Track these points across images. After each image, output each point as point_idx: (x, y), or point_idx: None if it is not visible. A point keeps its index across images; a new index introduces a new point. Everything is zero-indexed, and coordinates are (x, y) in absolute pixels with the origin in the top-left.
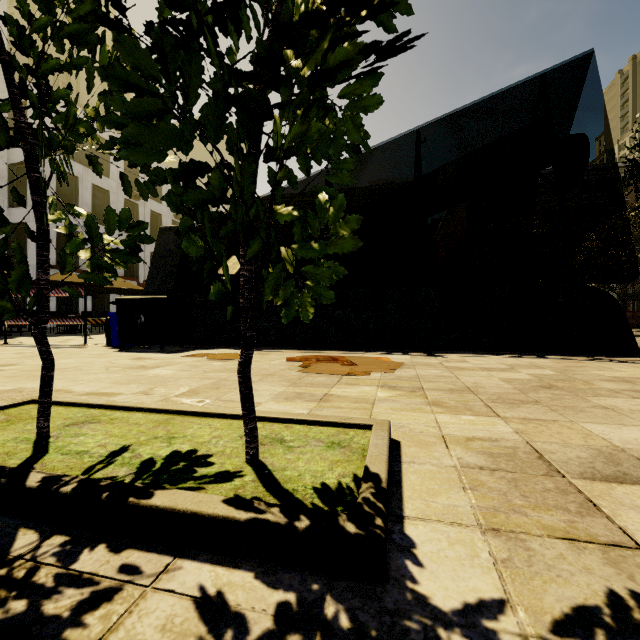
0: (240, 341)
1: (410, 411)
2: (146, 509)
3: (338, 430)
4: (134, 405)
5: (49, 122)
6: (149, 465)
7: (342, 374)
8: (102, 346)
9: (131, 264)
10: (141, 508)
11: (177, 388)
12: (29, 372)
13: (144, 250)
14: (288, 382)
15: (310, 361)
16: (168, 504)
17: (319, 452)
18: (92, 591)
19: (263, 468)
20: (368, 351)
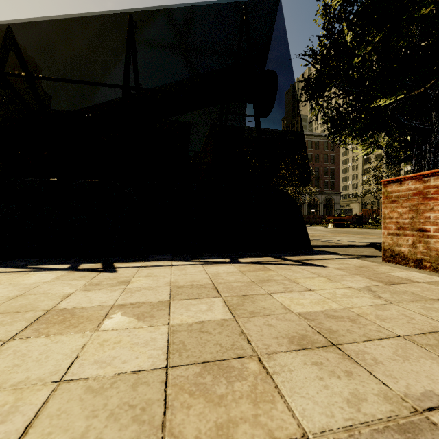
0: None
1: None
2: None
3: None
4: None
5: None
6: None
7: None
8: None
9: None
10: None
11: None
12: None
13: None
14: None
15: None
16: None
17: None
18: None
19: None
20: (25, 264)
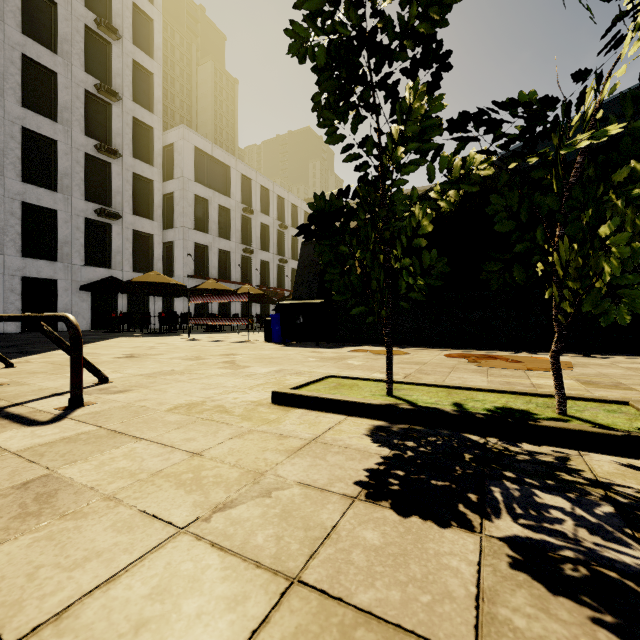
0: (378, 340)
1: (634, 398)
2: (544, 427)
3: (599, 404)
4: (411, 381)
5: (189, 157)
6: (494, 411)
7: (523, 369)
8: (264, 342)
9: (246, 271)
10: (540, 426)
11: (396, 374)
12: (262, 359)
13: (255, 258)
14: (481, 373)
15: (472, 358)
16: (558, 425)
17: (606, 414)
18: (553, 456)
19: (578, 418)
20: (513, 351)
